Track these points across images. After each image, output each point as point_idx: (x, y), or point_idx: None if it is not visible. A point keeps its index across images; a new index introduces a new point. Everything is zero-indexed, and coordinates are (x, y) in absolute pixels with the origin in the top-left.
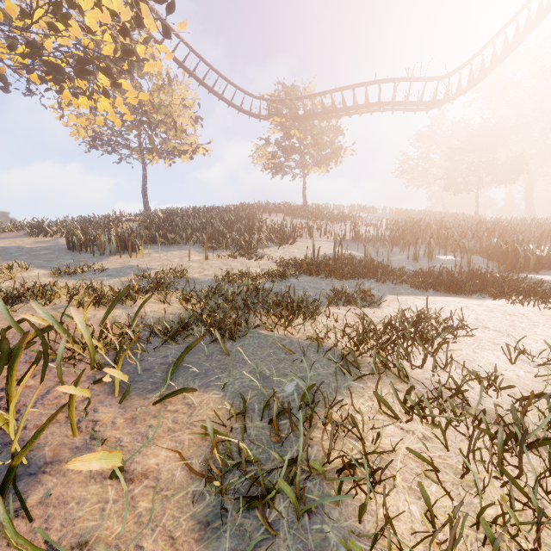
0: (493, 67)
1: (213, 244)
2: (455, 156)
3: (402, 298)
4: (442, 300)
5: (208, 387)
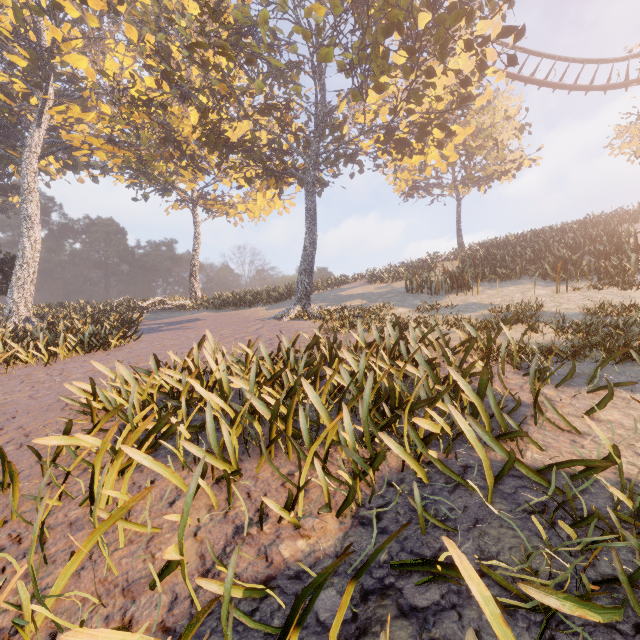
0: None
1: (561, 275)
2: None
3: None
4: None
5: (635, 392)
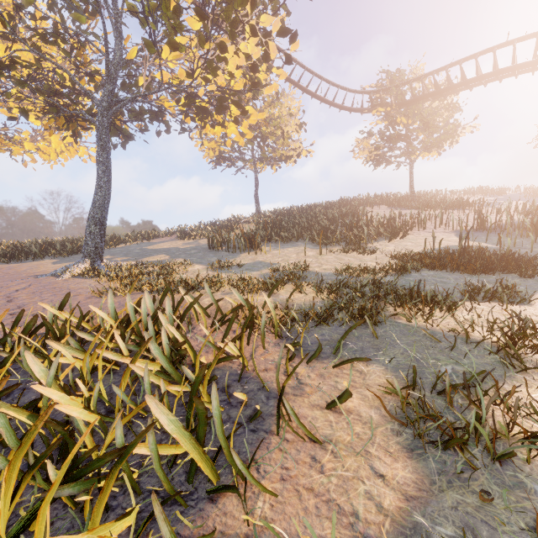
0: None
1: (324, 241)
2: None
3: None
4: None
5: (369, 361)
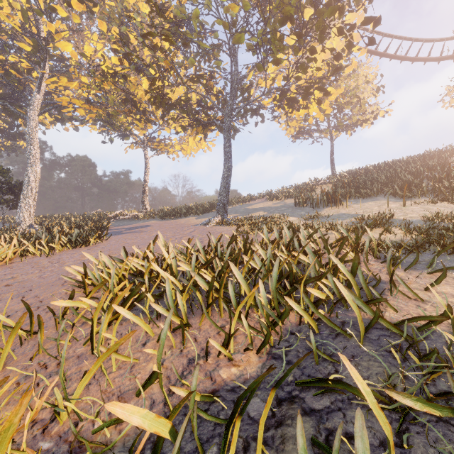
0: None
1: (407, 194)
2: None
3: None
4: None
5: None
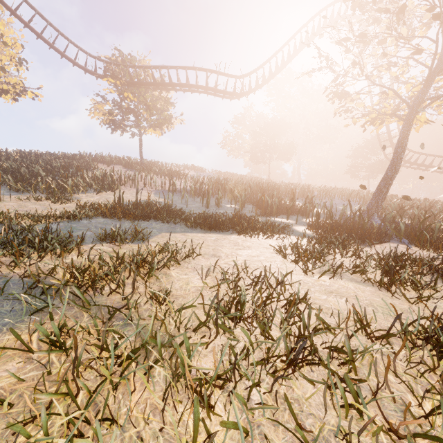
0: (270, 78)
1: (19, 187)
2: (256, 137)
3: (172, 235)
4: (202, 235)
5: None
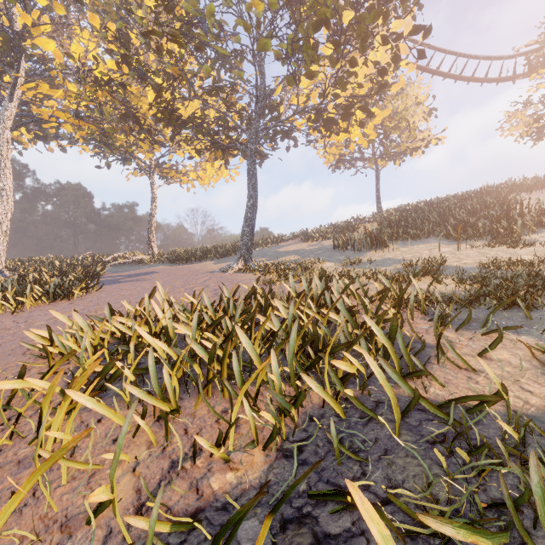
0: None
1: (462, 235)
2: None
3: None
4: None
5: (521, 334)
